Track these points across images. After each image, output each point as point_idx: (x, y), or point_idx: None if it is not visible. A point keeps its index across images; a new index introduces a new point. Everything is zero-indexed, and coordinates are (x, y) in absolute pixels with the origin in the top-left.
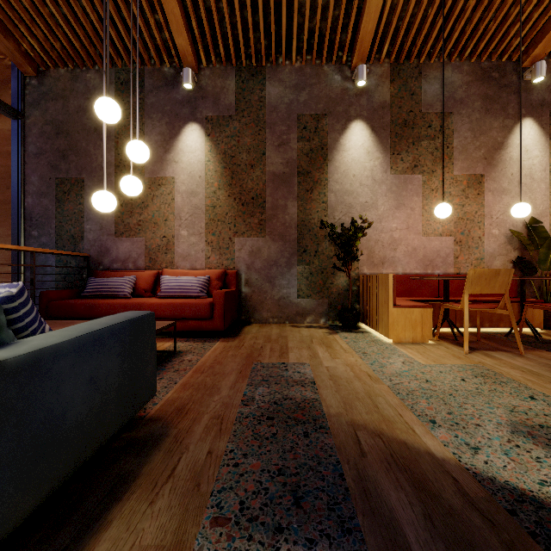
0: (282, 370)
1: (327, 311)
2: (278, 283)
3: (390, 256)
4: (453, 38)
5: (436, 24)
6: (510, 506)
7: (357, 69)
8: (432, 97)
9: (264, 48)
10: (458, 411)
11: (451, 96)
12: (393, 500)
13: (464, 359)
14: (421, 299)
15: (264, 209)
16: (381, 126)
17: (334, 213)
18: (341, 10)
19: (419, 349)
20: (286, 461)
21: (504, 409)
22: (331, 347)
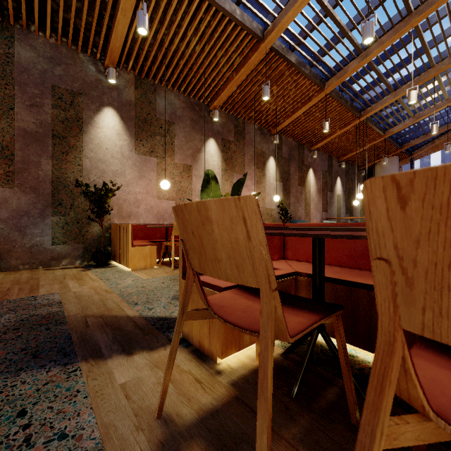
0: (31, 301)
1: (83, 254)
2: (30, 232)
3: (135, 212)
4: (174, 77)
5: (163, 65)
6: (154, 323)
7: (109, 69)
8: (163, 109)
9: (13, 8)
10: (152, 296)
11: (174, 112)
12: (99, 338)
13: (170, 273)
14: (154, 240)
15: (13, 162)
16: (128, 118)
17: (89, 175)
18: (93, 21)
19: (147, 272)
20: (29, 344)
21: (174, 291)
22: (82, 279)
